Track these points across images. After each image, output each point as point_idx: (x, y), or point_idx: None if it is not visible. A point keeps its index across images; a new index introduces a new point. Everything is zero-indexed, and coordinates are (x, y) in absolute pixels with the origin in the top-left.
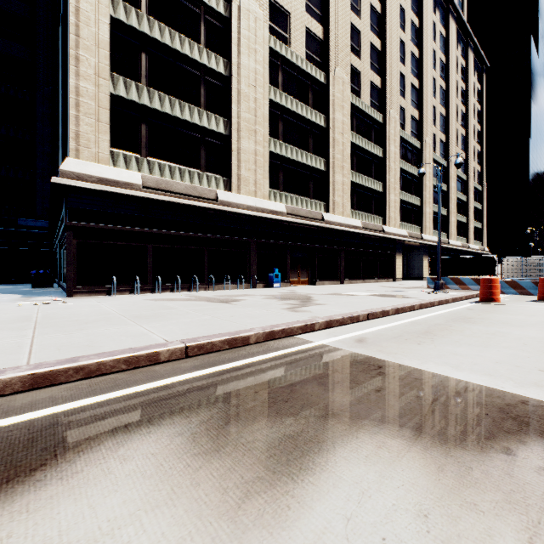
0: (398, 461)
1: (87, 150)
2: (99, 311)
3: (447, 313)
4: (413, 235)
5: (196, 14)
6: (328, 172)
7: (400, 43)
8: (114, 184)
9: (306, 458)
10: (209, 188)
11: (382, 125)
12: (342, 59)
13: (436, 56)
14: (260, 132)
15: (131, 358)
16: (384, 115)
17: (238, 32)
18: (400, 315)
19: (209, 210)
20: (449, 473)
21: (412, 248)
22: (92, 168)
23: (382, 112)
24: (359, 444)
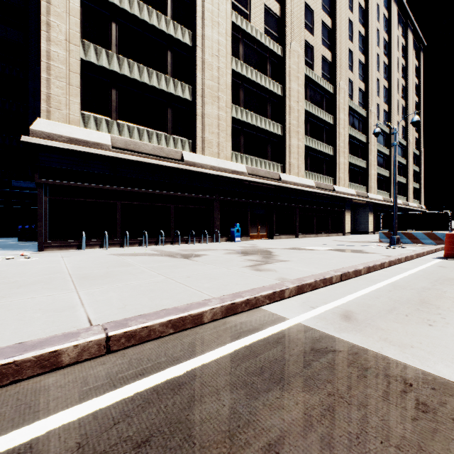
0: None
1: (58, 111)
2: (51, 269)
3: (422, 271)
4: (360, 194)
5: None
6: (285, 137)
7: (348, 22)
8: (84, 143)
9: None
10: (175, 149)
11: (333, 95)
12: (298, 34)
13: (380, 35)
14: (223, 98)
15: (5, 367)
16: (334, 86)
17: (202, 6)
18: (373, 275)
19: (175, 169)
20: None
21: (359, 206)
22: (62, 129)
23: (332, 84)
24: None
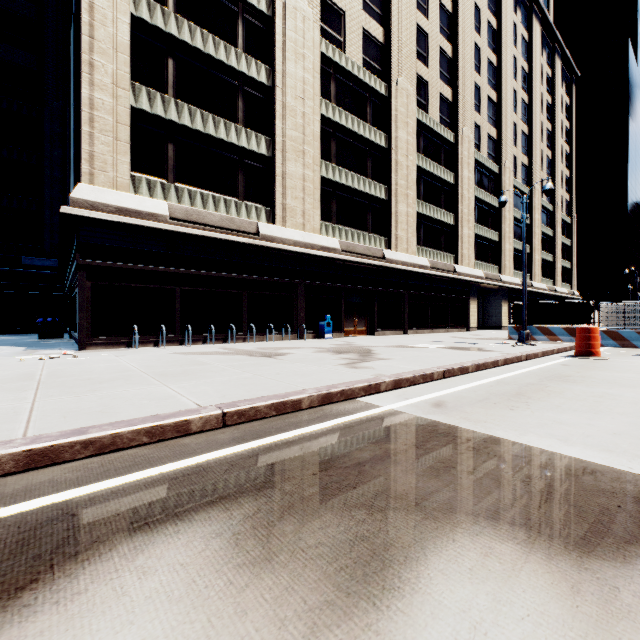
0: (515, 577)
1: (104, 174)
2: (117, 367)
3: (538, 370)
4: (490, 277)
5: (233, 12)
6: (390, 202)
7: (475, 48)
8: (135, 214)
9: (389, 572)
10: (249, 220)
11: (454, 145)
12: (407, 66)
13: (517, 64)
14: (309, 153)
15: (154, 428)
16: (456, 133)
17: (283, 34)
18: (482, 373)
19: (249, 246)
20: (588, 595)
21: (489, 292)
22: (109, 196)
23: (453, 130)
24: (457, 550)
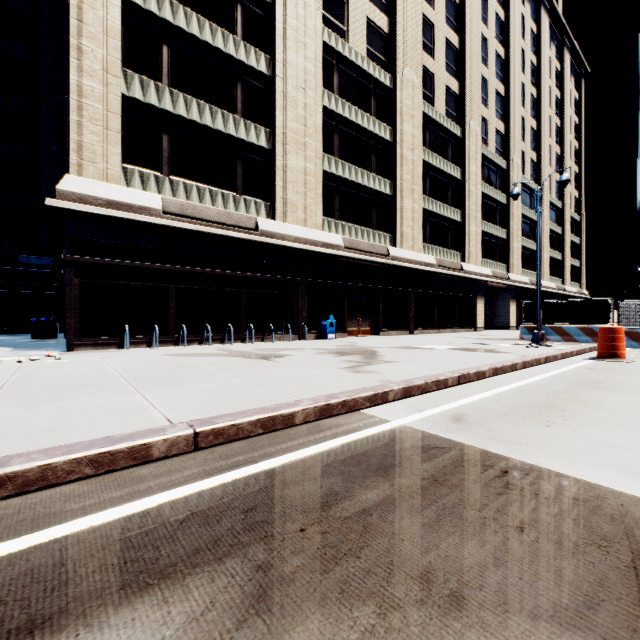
0: None
1: (93, 165)
2: (96, 371)
3: (563, 374)
4: (498, 275)
5: None
6: (395, 197)
7: (482, 40)
8: (126, 208)
9: None
10: (247, 214)
11: (461, 140)
12: (412, 57)
13: (525, 57)
14: (311, 146)
15: (101, 456)
16: (463, 127)
17: (283, 22)
18: (500, 378)
19: (247, 242)
20: None
21: (497, 291)
22: (98, 188)
23: (460, 124)
24: None
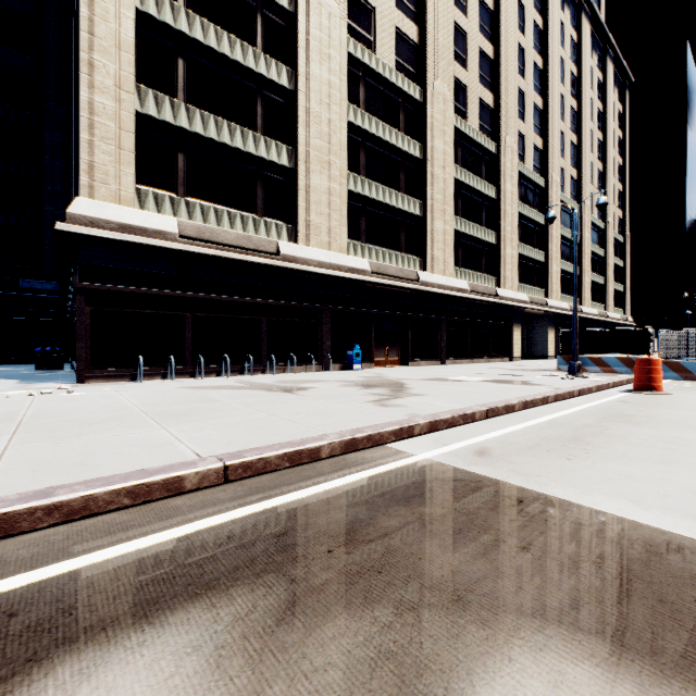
0: None
1: (105, 186)
2: (114, 405)
3: (594, 407)
4: (535, 301)
5: (251, 7)
6: (425, 218)
7: (519, 50)
8: (140, 232)
9: None
10: (268, 238)
11: (496, 156)
12: (444, 69)
13: (565, 67)
14: (336, 164)
15: (138, 487)
16: (498, 143)
17: (306, 32)
18: (530, 411)
19: (268, 267)
20: None
21: (534, 318)
22: (111, 211)
23: (495, 140)
24: (516, 676)
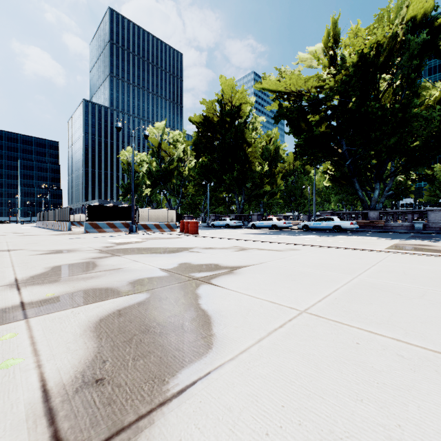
0: None
1: None
2: None
3: None
4: None
5: None
6: None
7: None
8: None
9: None
10: None
11: None
12: None
13: None
14: None
15: None
16: None
17: None
18: None
19: None
20: None
21: None
22: None
23: None
24: None
